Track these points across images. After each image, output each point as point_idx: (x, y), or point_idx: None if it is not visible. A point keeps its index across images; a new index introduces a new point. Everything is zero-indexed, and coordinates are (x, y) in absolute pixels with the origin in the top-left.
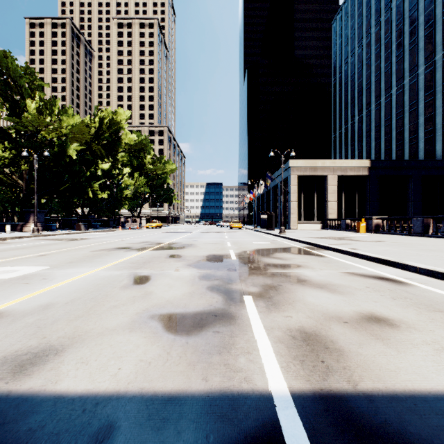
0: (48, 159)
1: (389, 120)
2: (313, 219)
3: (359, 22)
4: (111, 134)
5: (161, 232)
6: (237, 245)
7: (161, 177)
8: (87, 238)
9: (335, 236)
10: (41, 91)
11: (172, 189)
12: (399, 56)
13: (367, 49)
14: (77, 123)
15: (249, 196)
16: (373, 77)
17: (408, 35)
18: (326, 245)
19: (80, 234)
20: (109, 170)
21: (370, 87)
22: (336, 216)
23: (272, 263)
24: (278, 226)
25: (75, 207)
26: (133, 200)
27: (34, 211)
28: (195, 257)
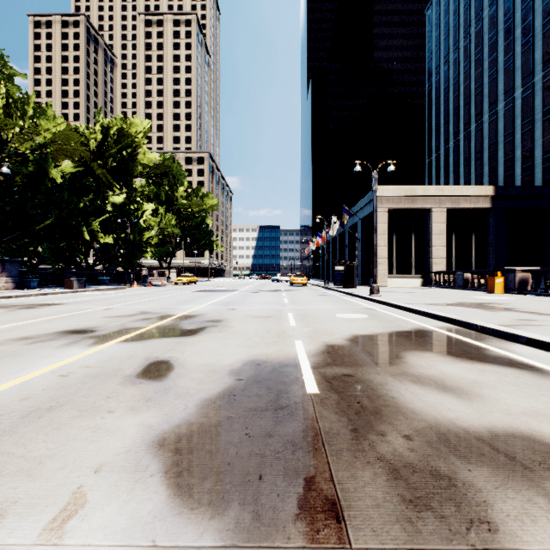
0: (20, 182)
1: (511, 134)
2: (409, 272)
3: (465, 4)
4: (120, 150)
5: (189, 291)
6: (308, 322)
7: (198, 215)
8: (59, 303)
9: (470, 302)
10: (15, 86)
11: (212, 231)
12: (527, 44)
13: (477, 40)
14: (61, 127)
15: (315, 241)
16: (486, 77)
17: (540, 12)
18: (503, 330)
19: (66, 294)
20: (123, 204)
21: (482, 91)
22: (444, 267)
23: (447, 422)
24: (358, 281)
25: (74, 255)
26: (161, 247)
27: (1, 261)
28: (208, 373)
